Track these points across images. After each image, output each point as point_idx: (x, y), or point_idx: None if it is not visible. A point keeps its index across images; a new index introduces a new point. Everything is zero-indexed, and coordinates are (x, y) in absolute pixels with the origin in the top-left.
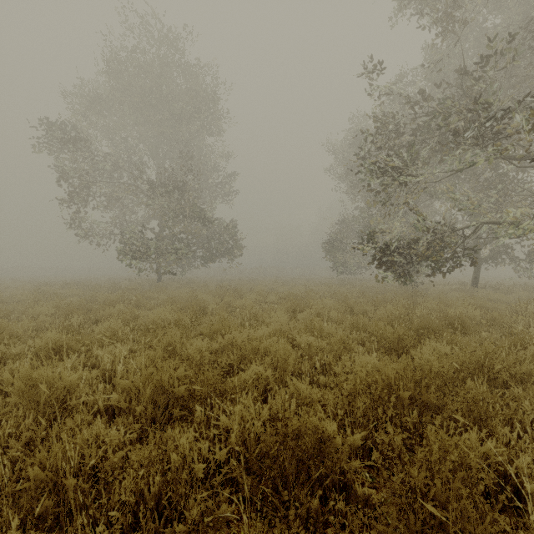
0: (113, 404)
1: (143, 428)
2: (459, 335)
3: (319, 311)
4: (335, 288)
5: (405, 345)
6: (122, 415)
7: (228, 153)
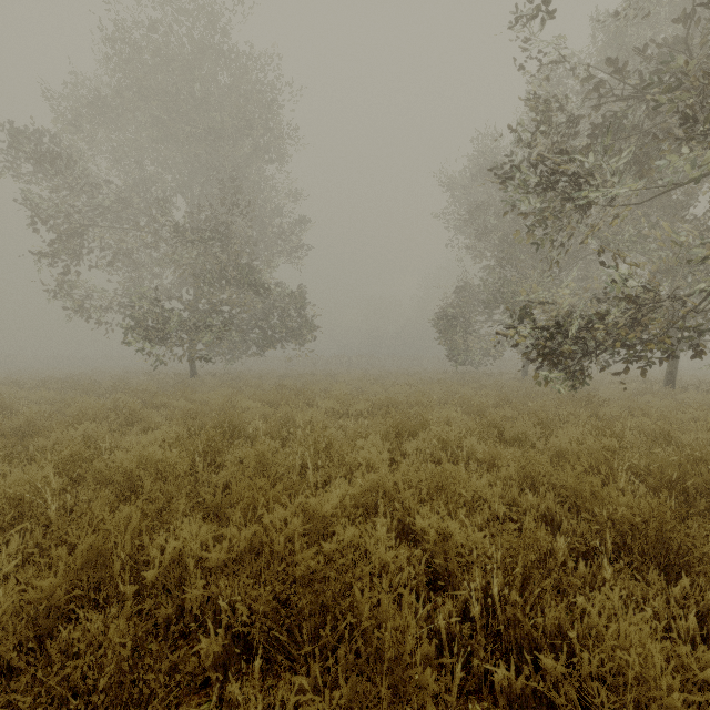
0: None
1: None
2: None
3: (445, 437)
4: (457, 388)
5: (682, 548)
6: None
7: (295, 191)
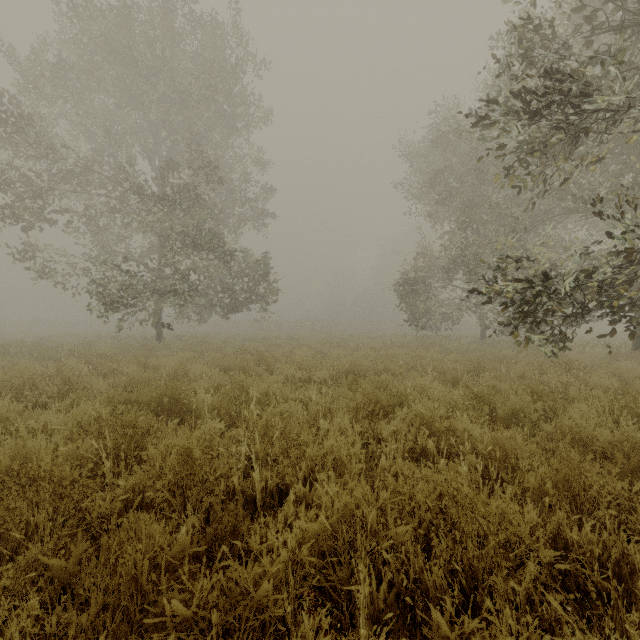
0: None
1: None
2: None
3: (430, 418)
4: (422, 352)
5: None
6: None
7: (260, 161)
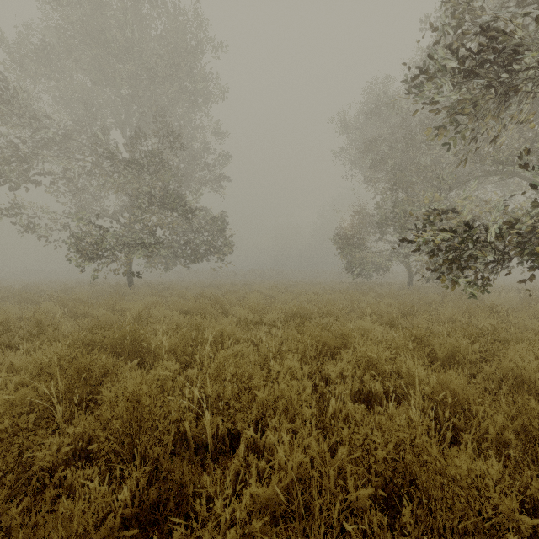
0: None
1: None
2: None
3: (375, 360)
4: (359, 297)
5: None
6: None
7: (217, 132)
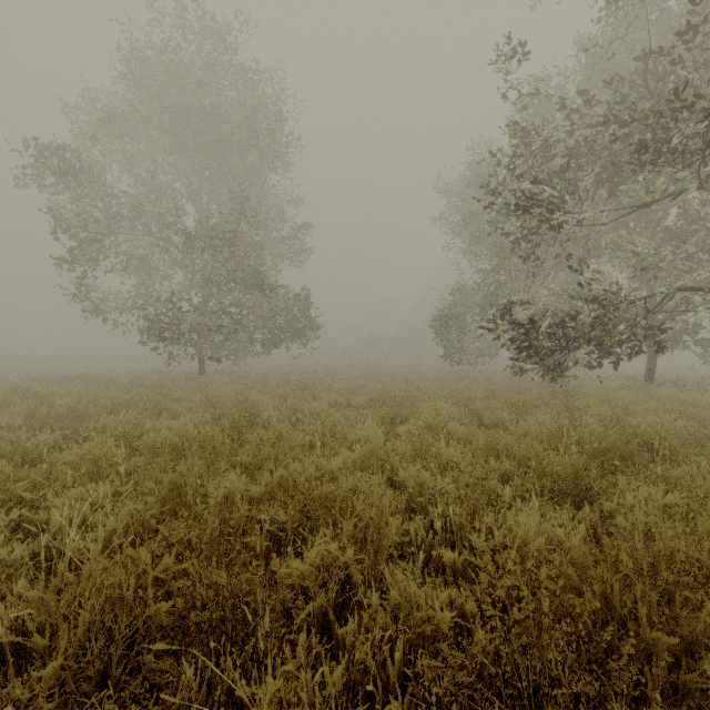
0: (31, 629)
1: (72, 701)
2: (667, 466)
3: (432, 422)
4: (450, 384)
5: (588, 487)
6: (35, 665)
7: (298, 197)
